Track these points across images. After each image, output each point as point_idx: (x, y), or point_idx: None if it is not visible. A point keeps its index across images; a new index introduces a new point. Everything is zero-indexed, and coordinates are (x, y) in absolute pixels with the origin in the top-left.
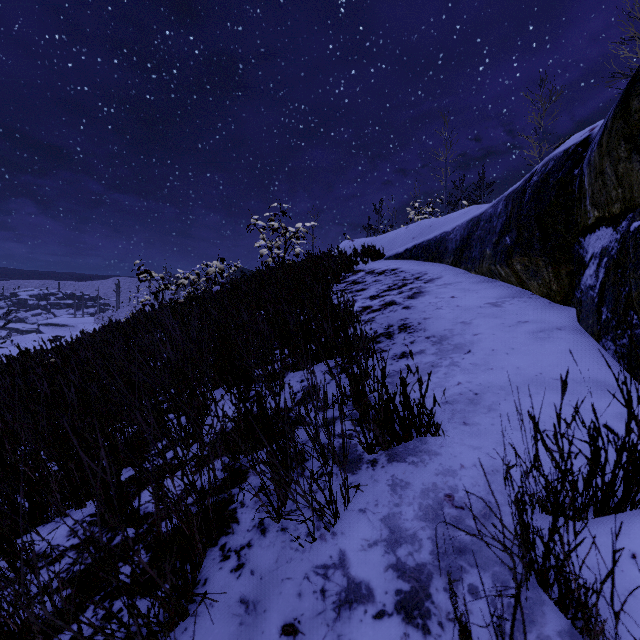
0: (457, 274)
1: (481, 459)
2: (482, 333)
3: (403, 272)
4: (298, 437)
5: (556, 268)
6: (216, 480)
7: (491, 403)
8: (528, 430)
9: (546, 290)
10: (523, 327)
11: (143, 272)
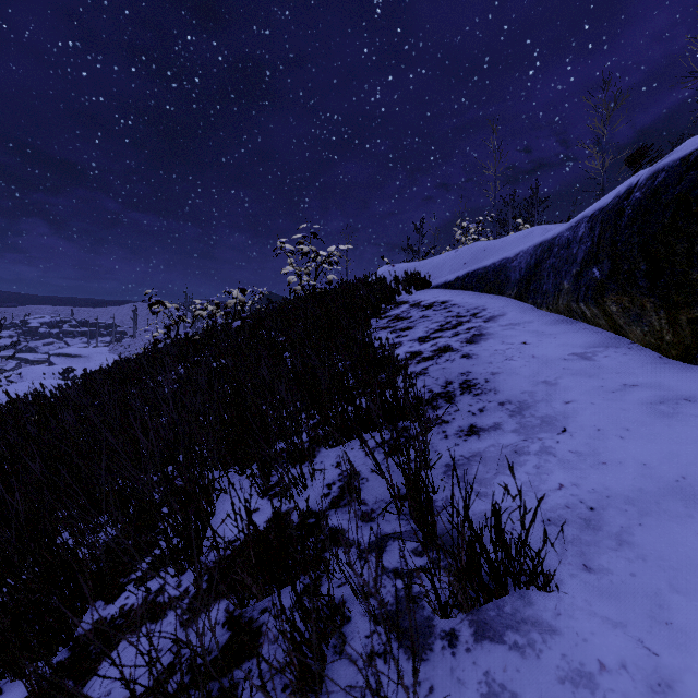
0: (524, 311)
1: (632, 653)
2: (576, 400)
3: (456, 306)
4: (334, 570)
5: (672, 313)
6: (214, 645)
7: (619, 529)
8: (697, 594)
9: (655, 340)
10: (633, 394)
11: (155, 303)
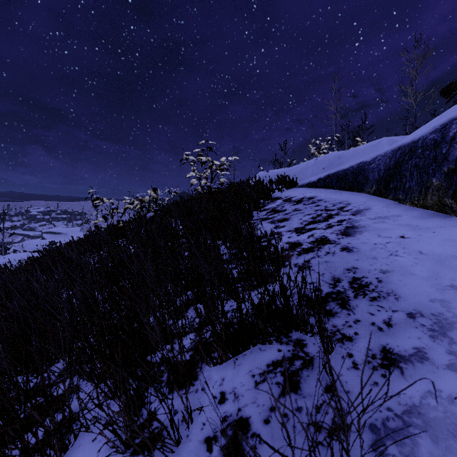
0: (387, 205)
1: None
2: None
3: (322, 201)
4: None
5: None
6: None
7: None
8: None
9: None
10: None
11: (96, 199)
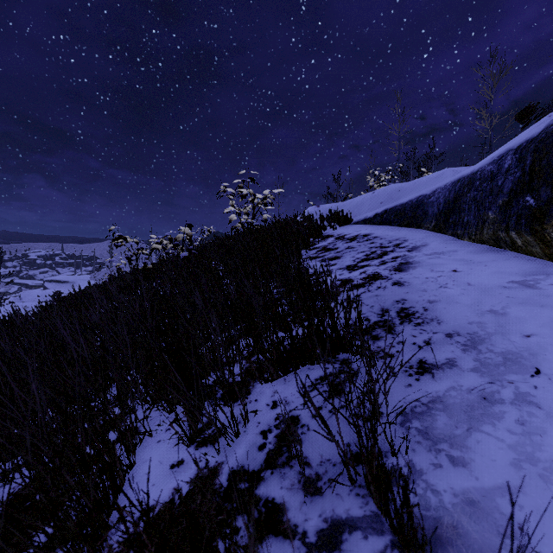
0: (445, 241)
1: None
2: (538, 334)
3: (378, 238)
4: None
5: None
6: None
7: None
8: None
9: None
10: None
11: (118, 237)
